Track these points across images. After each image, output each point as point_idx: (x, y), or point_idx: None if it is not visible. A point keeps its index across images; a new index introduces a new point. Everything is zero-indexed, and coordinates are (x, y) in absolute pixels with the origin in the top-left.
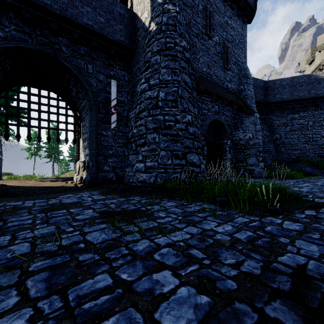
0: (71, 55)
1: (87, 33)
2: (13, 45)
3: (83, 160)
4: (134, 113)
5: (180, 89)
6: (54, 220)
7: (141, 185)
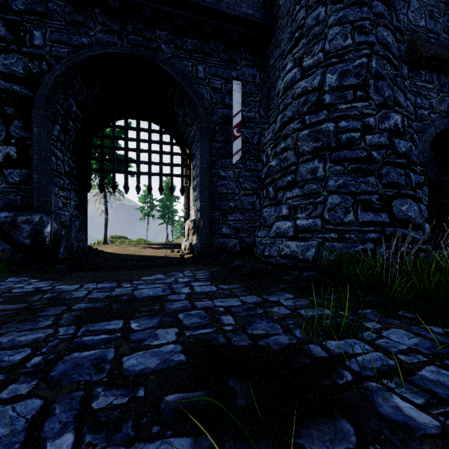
0: (174, 55)
1: (196, 13)
2: (98, 52)
3: (193, 218)
4: (272, 131)
5: (374, 59)
6: (68, 365)
7: (287, 263)
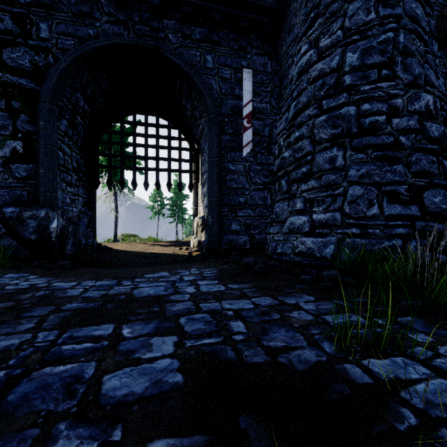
0: (181, 44)
1: None
2: (104, 43)
3: (202, 215)
4: (284, 120)
5: (402, 33)
6: (33, 386)
7: (302, 261)
